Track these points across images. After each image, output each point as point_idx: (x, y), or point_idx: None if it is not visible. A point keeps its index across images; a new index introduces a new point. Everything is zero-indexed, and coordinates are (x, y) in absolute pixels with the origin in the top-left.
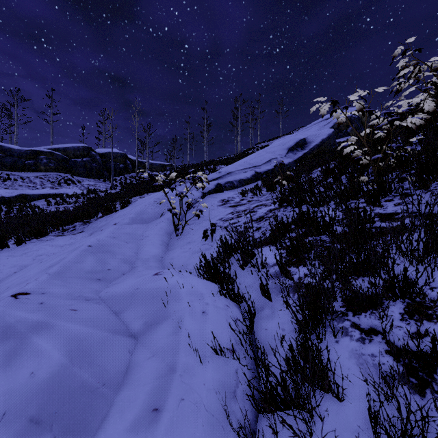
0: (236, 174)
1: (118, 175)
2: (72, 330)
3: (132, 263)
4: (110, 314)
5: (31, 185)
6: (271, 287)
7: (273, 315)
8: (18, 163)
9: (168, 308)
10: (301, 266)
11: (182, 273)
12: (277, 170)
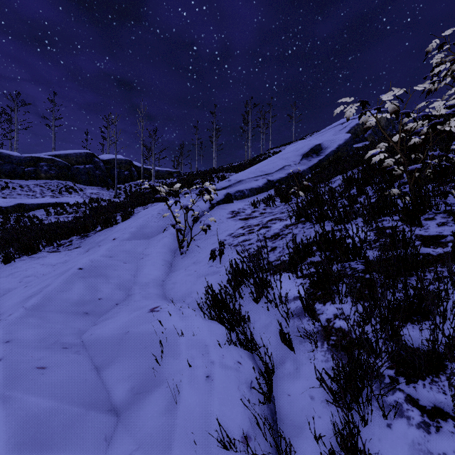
0: (247, 183)
1: (122, 183)
2: (31, 407)
3: (128, 289)
4: (90, 371)
5: (30, 194)
6: (292, 331)
7: (297, 373)
8: (17, 170)
9: (162, 367)
10: (329, 303)
11: (183, 310)
12: (291, 178)
